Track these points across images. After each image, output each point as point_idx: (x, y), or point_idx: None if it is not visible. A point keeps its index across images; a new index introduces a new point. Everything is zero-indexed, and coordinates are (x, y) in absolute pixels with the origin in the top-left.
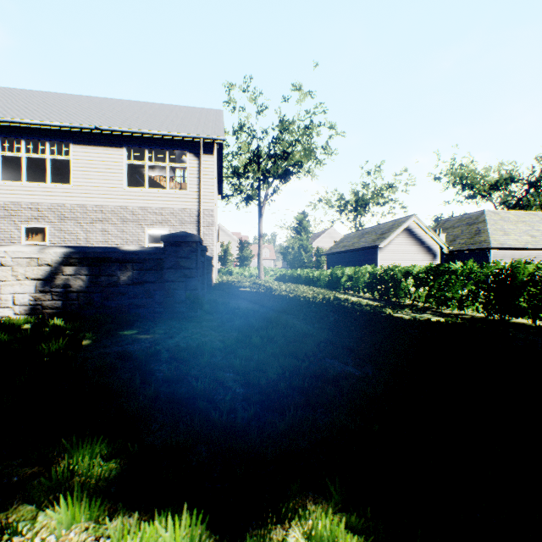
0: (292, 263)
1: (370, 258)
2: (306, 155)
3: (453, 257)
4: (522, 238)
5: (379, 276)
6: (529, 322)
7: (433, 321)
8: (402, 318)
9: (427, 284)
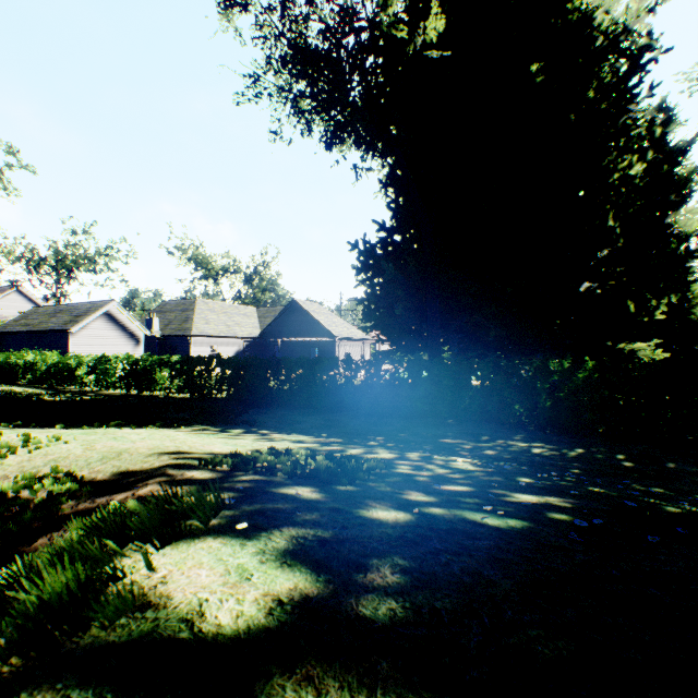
0: None
1: (62, 343)
2: None
3: (166, 341)
4: (221, 327)
5: (58, 365)
6: (157, 393)
7: (76, 399)
8: (50, 400)
9: (96, 371)
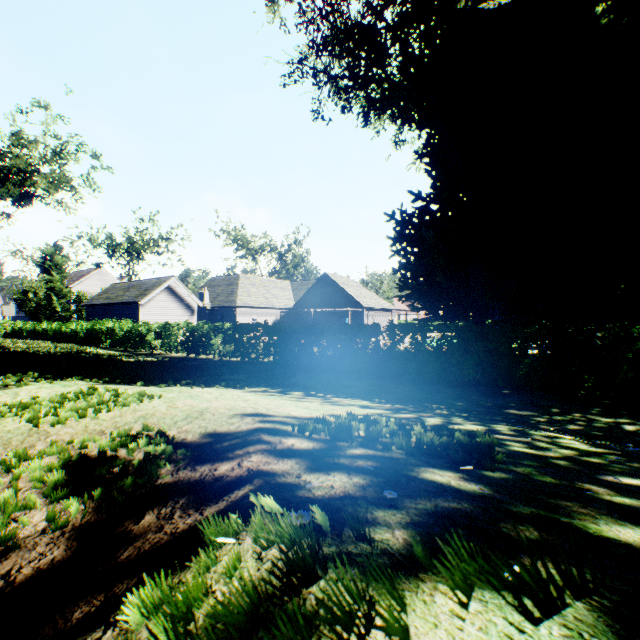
0: (36, 313)
1: (134, 313)
2: (58, 187)
3: (215, 312)
4: (260, 299)
5: (132, 331)
6: (211, 356)
7: (147, 360)
8: (127, 360)
9: (162, 336)
